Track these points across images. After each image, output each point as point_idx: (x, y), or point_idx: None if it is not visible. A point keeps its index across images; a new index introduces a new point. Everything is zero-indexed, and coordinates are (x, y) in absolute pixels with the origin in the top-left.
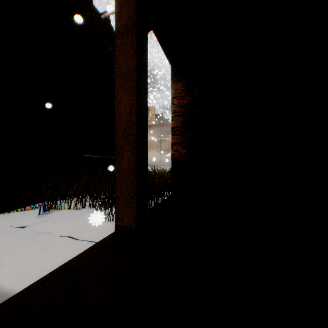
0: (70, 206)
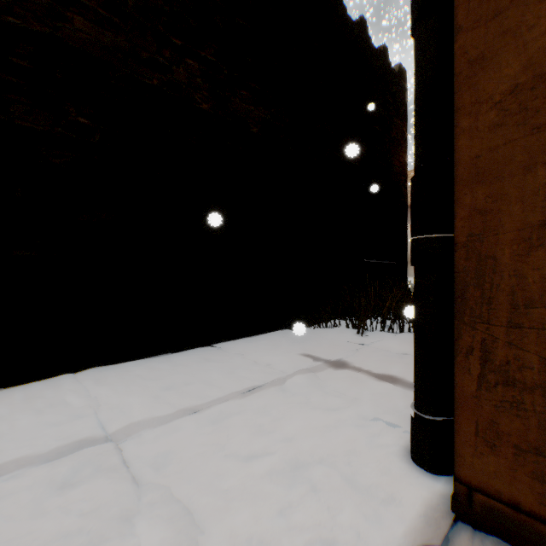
0: (383, 327)
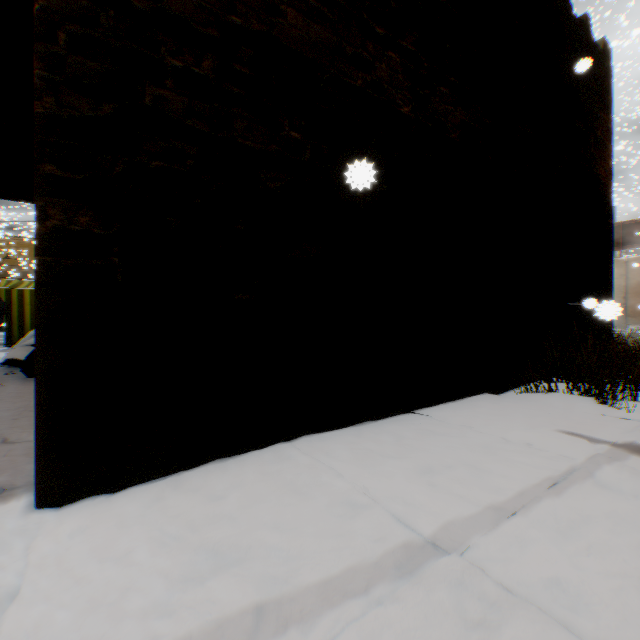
0: (633, 395)
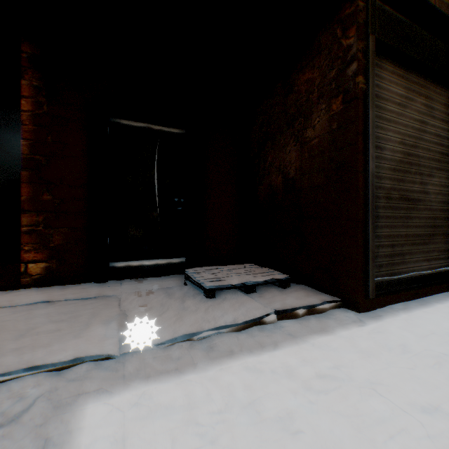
0: None
